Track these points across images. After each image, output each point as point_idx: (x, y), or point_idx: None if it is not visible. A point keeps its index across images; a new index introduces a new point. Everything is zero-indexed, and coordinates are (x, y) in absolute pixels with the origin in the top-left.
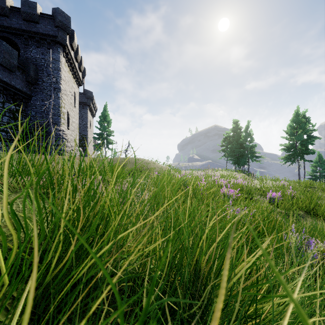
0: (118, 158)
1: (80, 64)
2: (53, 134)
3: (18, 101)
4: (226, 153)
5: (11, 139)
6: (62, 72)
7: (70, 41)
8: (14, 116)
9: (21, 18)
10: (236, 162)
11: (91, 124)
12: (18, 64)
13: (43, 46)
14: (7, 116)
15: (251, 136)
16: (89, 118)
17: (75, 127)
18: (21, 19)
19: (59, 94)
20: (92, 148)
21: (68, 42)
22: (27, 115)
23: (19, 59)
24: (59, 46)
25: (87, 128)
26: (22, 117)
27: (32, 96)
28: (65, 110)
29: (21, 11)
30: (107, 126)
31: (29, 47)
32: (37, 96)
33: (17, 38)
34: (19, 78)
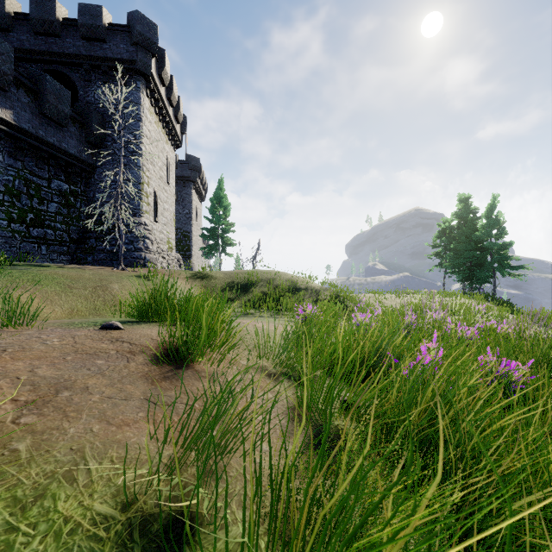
0: (237, 272)
1: (178, 110)
2: (121, 231)
3: (73, 177)
4: (443, 260)
5: (62, 241)
6: (145, 124)
7: (159, 69)
8: (67, 201)
9: (78, 36)
10: (466, 278)
11: (197, 213)
12: (73, 113)
13: (113, 81)
14: (56, 201)
15: (499, 225)
16: (194, 202)
17: (170, 219)
18: (79, 37)
19: (139, 162)
20: (200, 253)
21: (154, 71)
22: (89, 199)
23: (76, 105)
24: (139, 79)
25: (190, 220)
26: (81, 202)
27: (97, 167)
28: (150, 189)
29: (79, 25)
30: (224, 215)
31: (91, 85)
32: (104, 167)
33: (73, 71)
34: (74, 138)
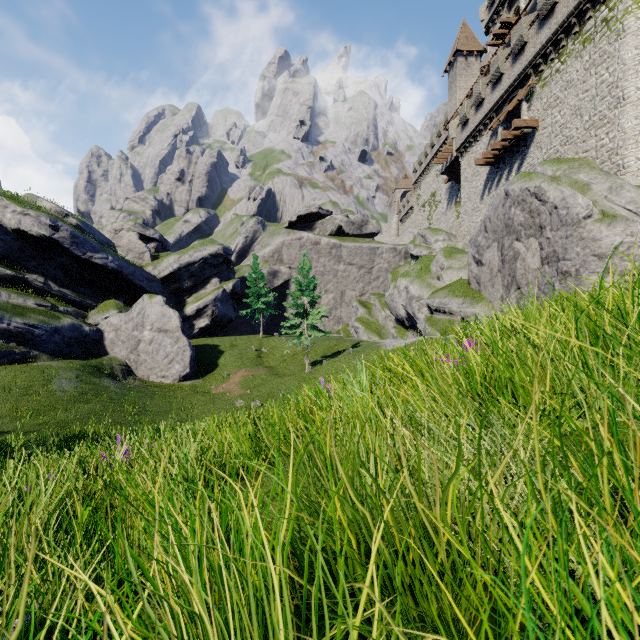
0: None
1: None
2: None
3: None
4: None
5: None
6: None
7: None
8: None
9: None
10: None
11: None
12: None
13: None
14: None
15: None
16: None
17: None
18: None
19: None
20: None
21: None
22: None
23: None
24: None
25: None
26: None
27: None
28: None
29: None
30: None
31: None
32: None
33: None
34: None
